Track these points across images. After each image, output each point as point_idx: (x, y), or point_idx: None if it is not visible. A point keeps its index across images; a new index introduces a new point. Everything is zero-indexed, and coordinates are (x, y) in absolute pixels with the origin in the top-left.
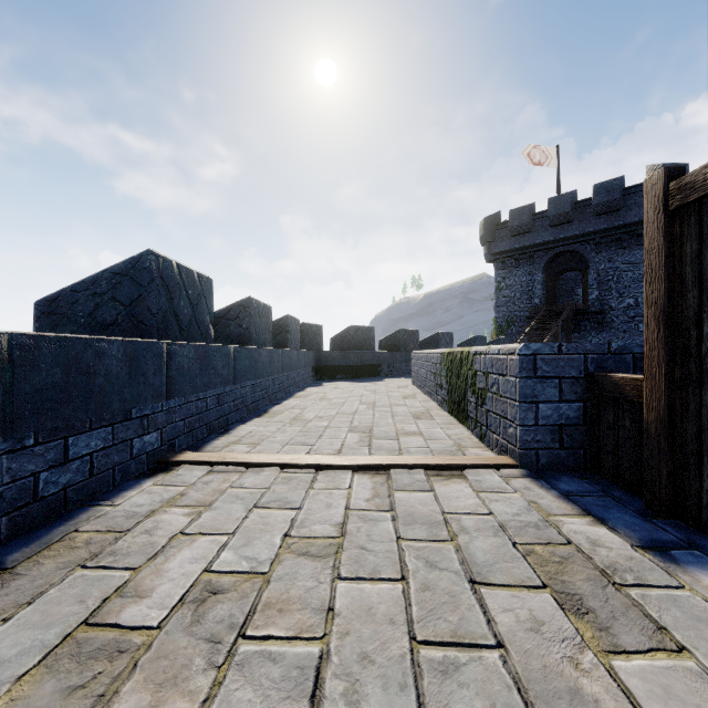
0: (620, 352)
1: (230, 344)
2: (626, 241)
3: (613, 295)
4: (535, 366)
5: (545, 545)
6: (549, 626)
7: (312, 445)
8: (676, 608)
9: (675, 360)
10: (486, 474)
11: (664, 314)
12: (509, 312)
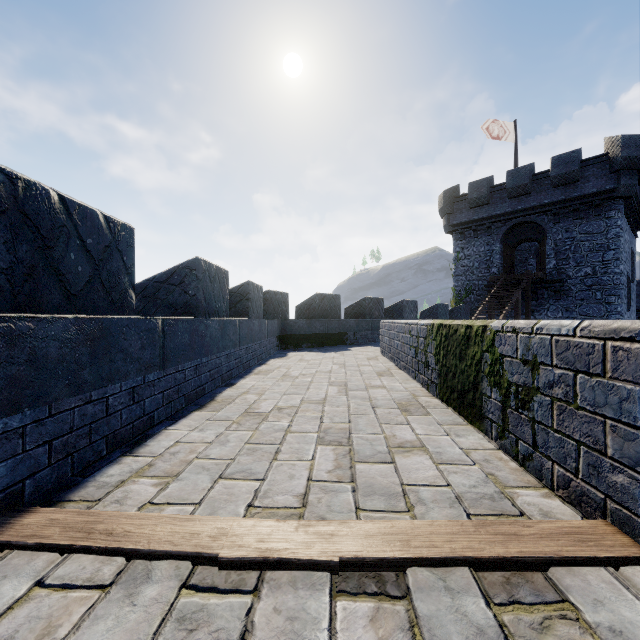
0: None
1: (174, 314)
2: (584, 212)
3: (570, 265)
4: None
5: None
6: None
7: (262, 473)
8: None
9: None
10: (605, 589)
11: None
12: (467, 281)
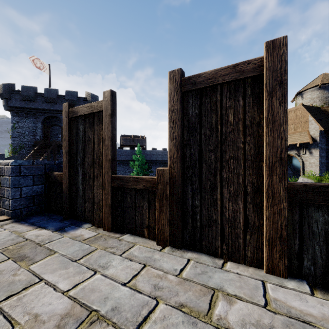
0: (59, 164)
1: None
2: None
3: None
4: (20, 170)
5: (16, 245)
6: (7, 270)
7: None
8: (59, 243)
9: (71, 167)
10: None
11: (68, 152)
12: (21, 141)
